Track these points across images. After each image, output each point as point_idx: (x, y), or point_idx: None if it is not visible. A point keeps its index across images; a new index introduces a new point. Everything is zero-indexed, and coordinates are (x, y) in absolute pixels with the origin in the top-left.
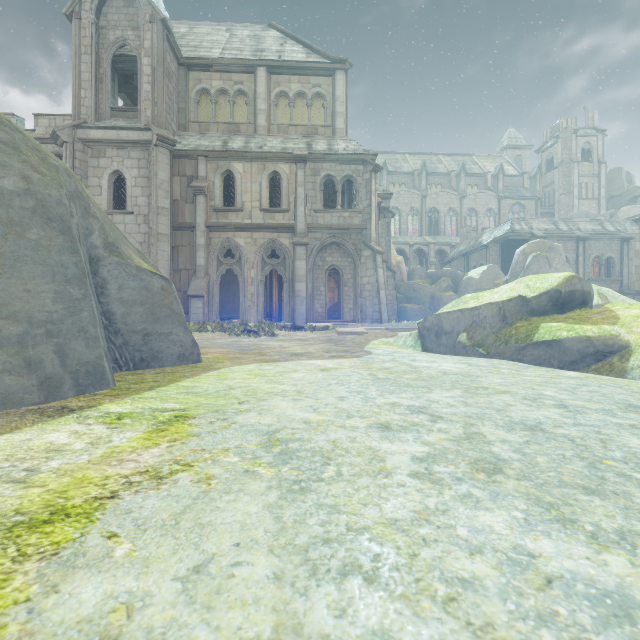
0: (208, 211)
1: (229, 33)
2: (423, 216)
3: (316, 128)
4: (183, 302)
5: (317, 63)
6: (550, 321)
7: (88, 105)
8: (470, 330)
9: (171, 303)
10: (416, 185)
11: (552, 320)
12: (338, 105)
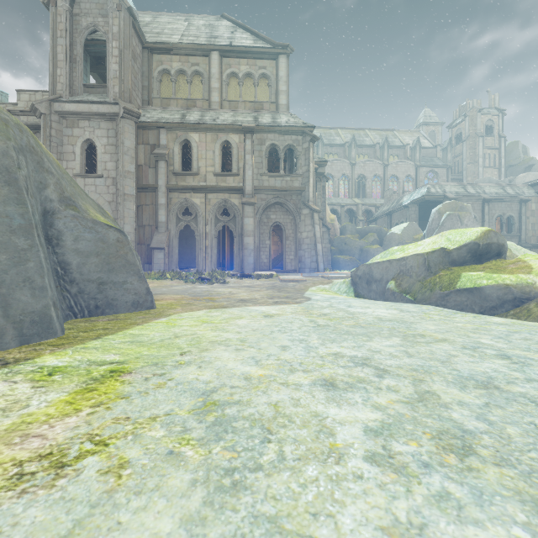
0: (168, 175)
1: (187, 22)
2: (353, 181)
3: (262, 104)
4: (147, 254)
5: (263, 48)
6: (470, 270)
7: (63, 82)
8: (398, 278)
9: (126, 254)
10: (347, 155)
11: (471, 269)
12: (281, 84)
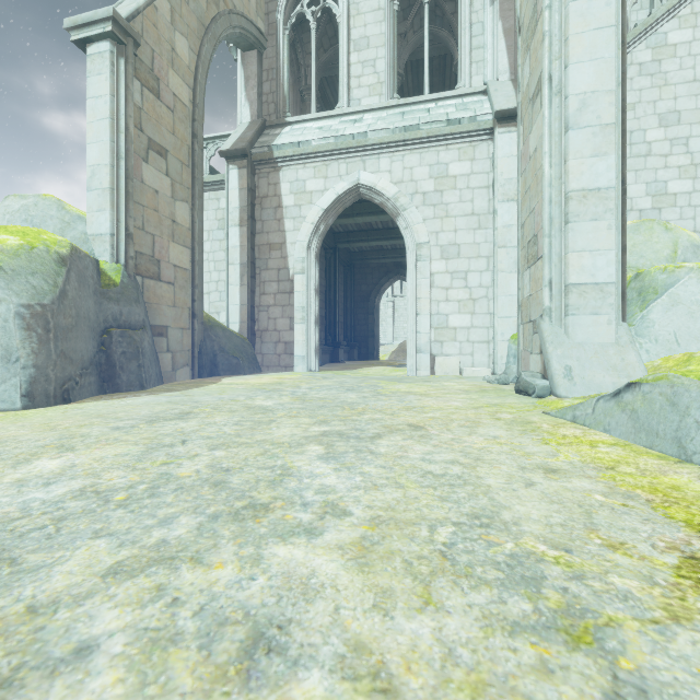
0: None
1: None
2: None
3: None
4: None
5: None
6: None
7: None
8: None
9: None
10: None
11: None
12: None
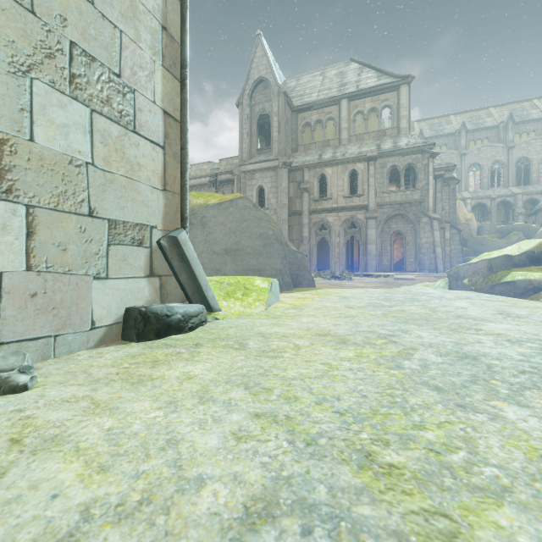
0: (310, 202)
1: (322, 77)
2: (509, 167)
3: (384, 131)
4: None
5: (385, 85)
6: (523, 270)
7: (246, 152)
8: (471, 276)
9: (304, 263)
10: (501, 137)
11: (525, 270)
12: (402, 111)
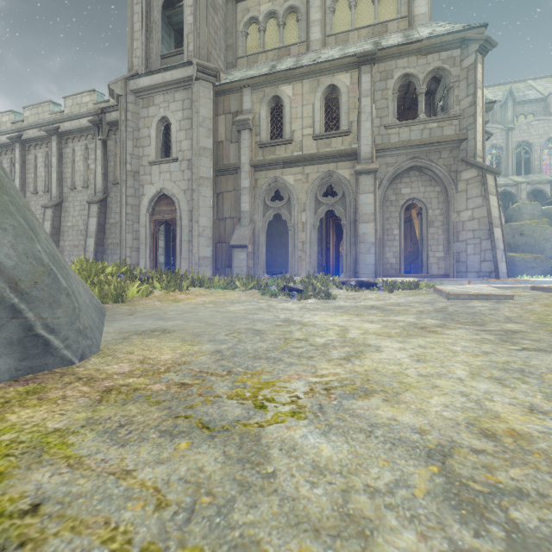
0: (253, 148)
1: None
2: (508, 153)
3: (385, 25)
4: (228, 254)
5: None
6: None
7: (139, 55)
8: None
9: None
10: (497, 119)
11: None
12: None
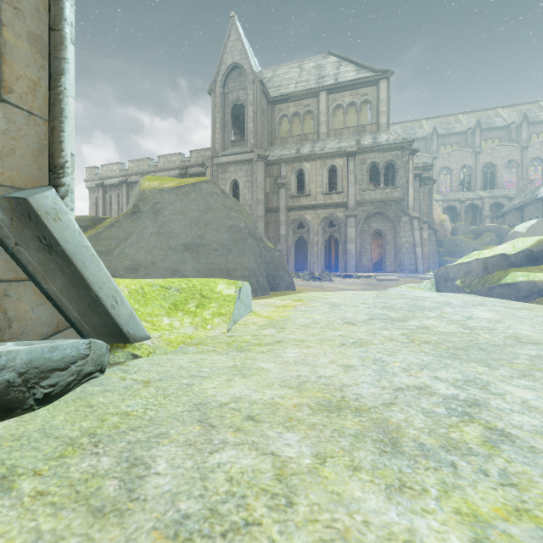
0: (287, 198)
1: (300, 68)
2: (476, 172)
3: (364, 127)
4: None
5: (364, 78)
6: (521, 271)
7: (219, 143)
8: (464, 277)
9: (283, 262)
10: (469, 143)
11: (524, 270)
12: (381, 106)
